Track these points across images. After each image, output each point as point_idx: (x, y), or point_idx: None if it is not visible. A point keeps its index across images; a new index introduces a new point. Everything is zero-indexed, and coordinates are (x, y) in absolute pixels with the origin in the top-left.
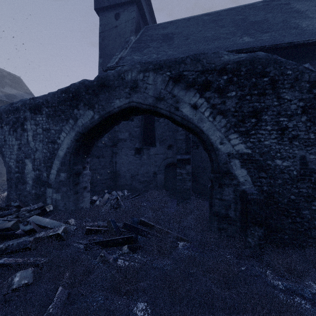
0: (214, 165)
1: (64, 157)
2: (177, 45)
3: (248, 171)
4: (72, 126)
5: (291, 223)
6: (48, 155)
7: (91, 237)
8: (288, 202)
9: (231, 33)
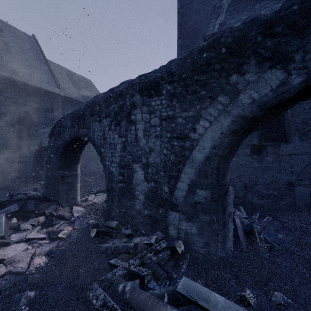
0: None
1: (206, 163)
2: None
3: None
4: (225, 106)
5: None
6: (172, 158)
7: None
8: None
9: None
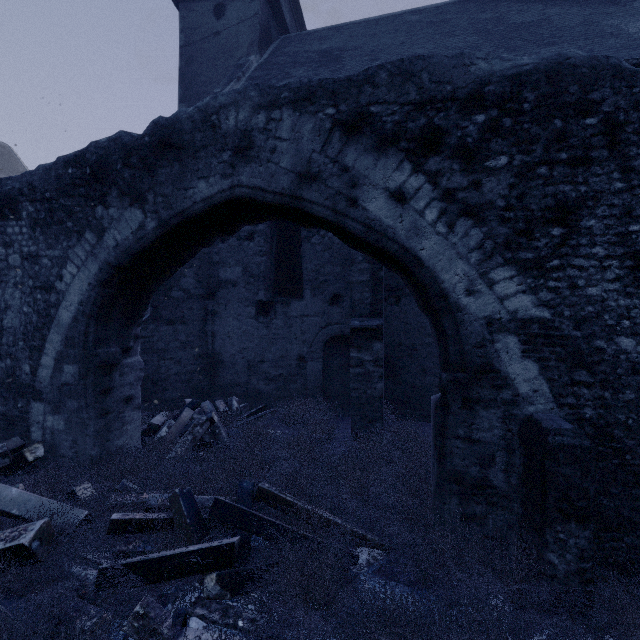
0: (449, 350)
1: (73, 326)
2: (351, 72)
3: (542, 365)
4: (92, 247)
5: None
6: (34, 319)
7: (121, 546)
8: None
9: (472, 47)
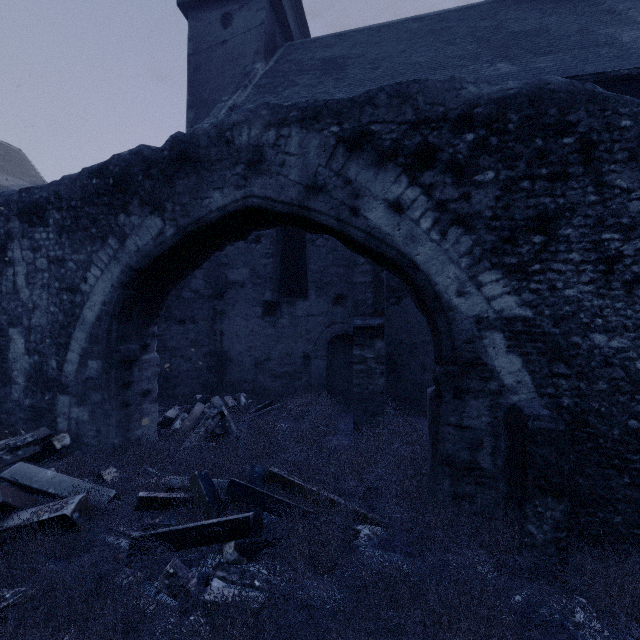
0: (442, 345)
1: (97, 324)
2: (354, 80)
3: (525, 359)
4: (115, 252)
5: (630, 486)
6: (61, 319)
7: (148, 520)
8: (621, 435)
9: (471, 55)
